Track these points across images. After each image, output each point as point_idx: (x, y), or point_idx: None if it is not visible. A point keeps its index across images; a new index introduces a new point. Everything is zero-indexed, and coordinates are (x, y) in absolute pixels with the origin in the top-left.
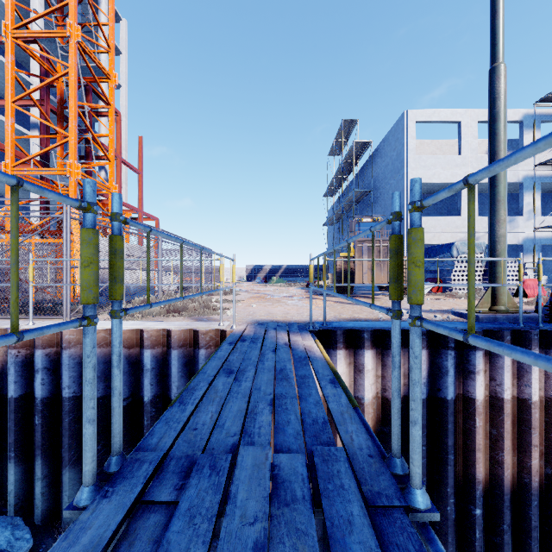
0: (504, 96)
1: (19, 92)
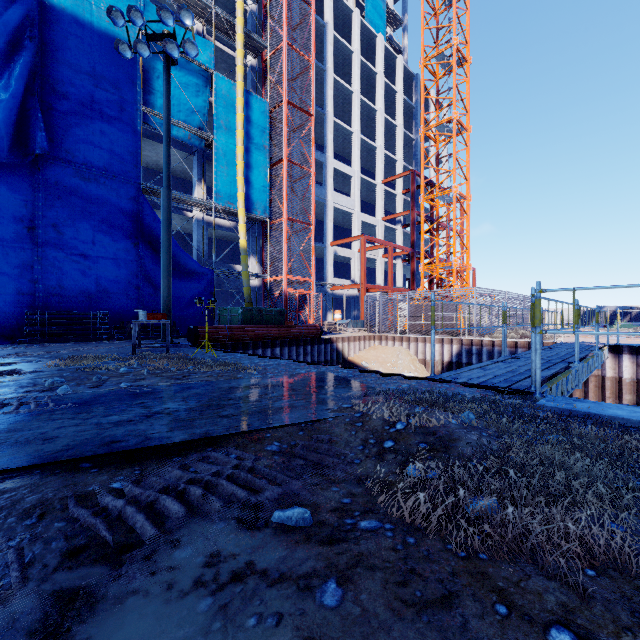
0: None
1: (388, 201)
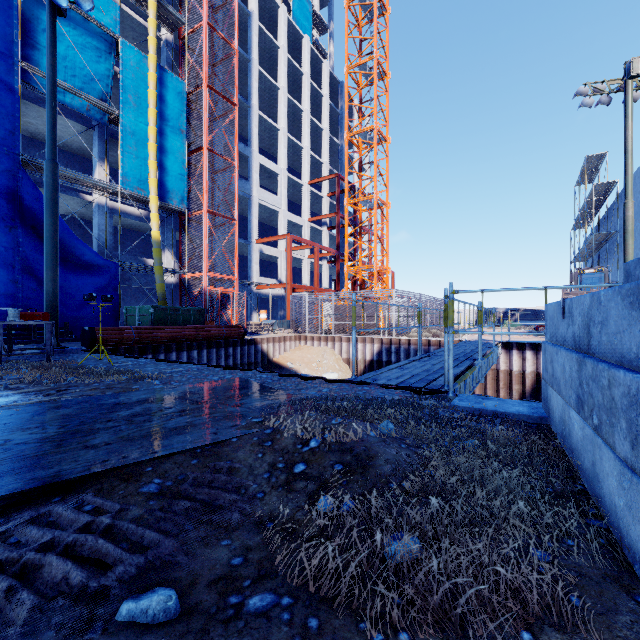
0: (630, 219)
1: (314, 203)
